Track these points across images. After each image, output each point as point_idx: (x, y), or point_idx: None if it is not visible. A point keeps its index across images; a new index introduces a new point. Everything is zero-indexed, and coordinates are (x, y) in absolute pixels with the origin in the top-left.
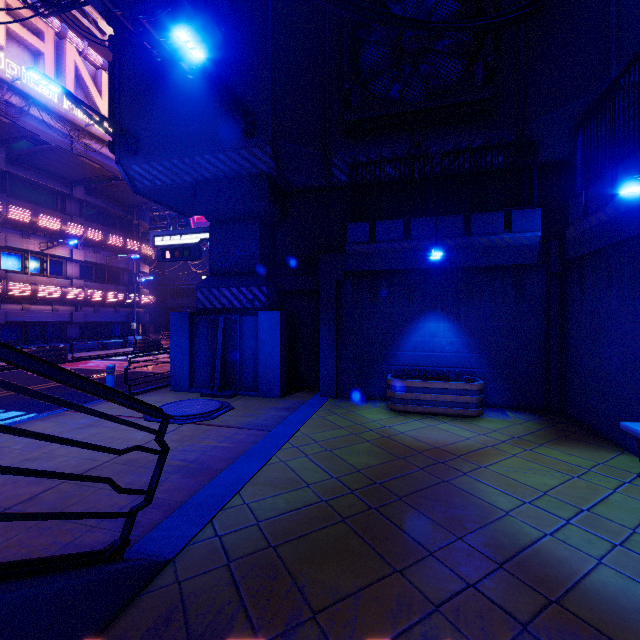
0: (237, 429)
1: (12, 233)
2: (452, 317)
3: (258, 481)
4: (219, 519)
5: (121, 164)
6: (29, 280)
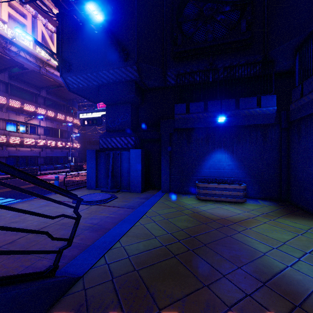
0: (119, 208)
1: (11, 113)
2: (229, 151)
3: (129, 234)
4: (108, 254)
5: (62, 76)
6: (19, 136)
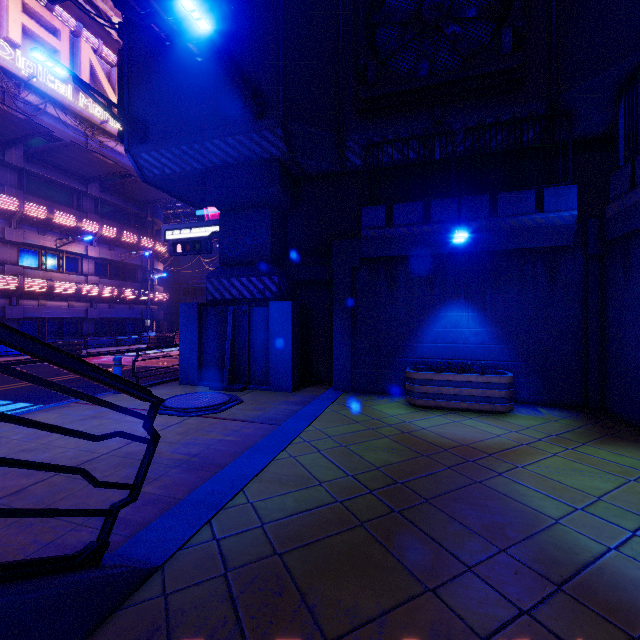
0: (245, 422)
1: (29, 230)
2: (477, 305)
3: (265, 478)
4: (219, 520)
5: (130, 152)
6: (45, 276)
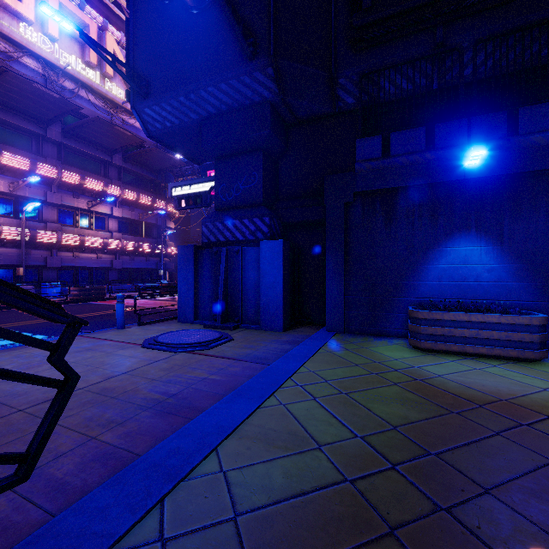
0: (233, 360)
1: (66, 194)
2: (491, 238)
3: (246, 432)
4: (174, 499)
5: (135, 109)
6: (79, 232)
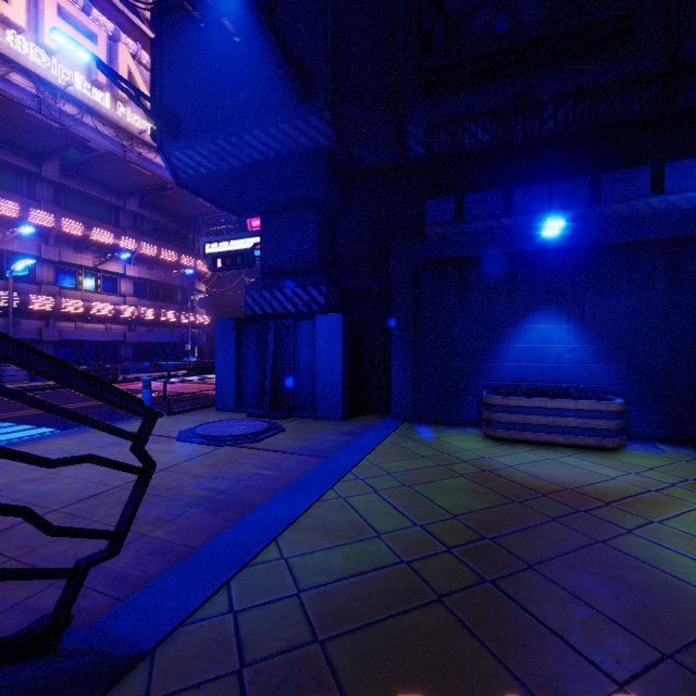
0: (286, 454)
1: (66, 247)
2: (572, 315)
3: (305, 524)
4: (240, 581)
5: (162, 151)
6: (83, 297)
